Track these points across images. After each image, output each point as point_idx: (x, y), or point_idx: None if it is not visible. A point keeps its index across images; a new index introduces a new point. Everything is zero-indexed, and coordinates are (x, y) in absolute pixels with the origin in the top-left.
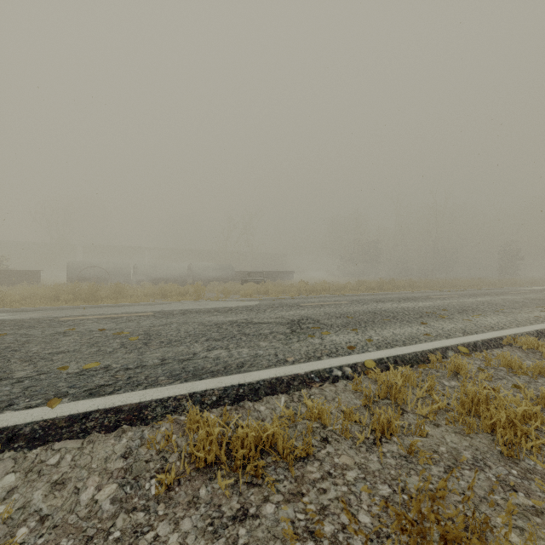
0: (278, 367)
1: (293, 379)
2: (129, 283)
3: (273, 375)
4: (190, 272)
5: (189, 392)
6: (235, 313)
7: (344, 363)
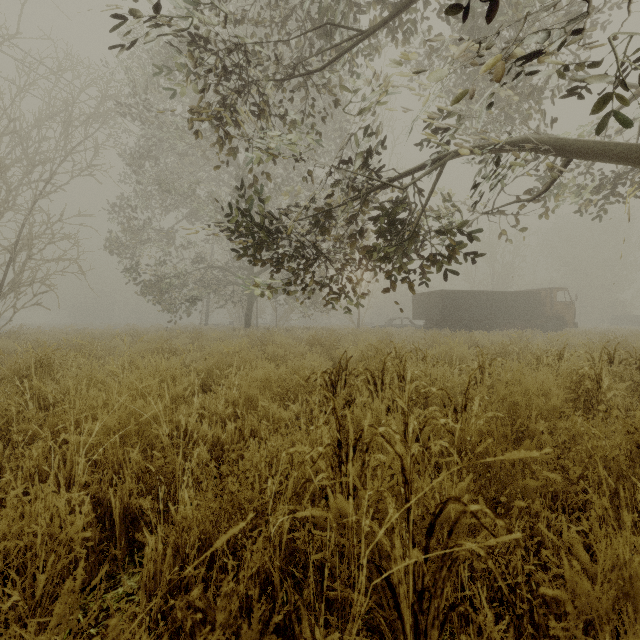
0: None
1: None
2: None
3: None
4: None
5: None
6: None
7: None
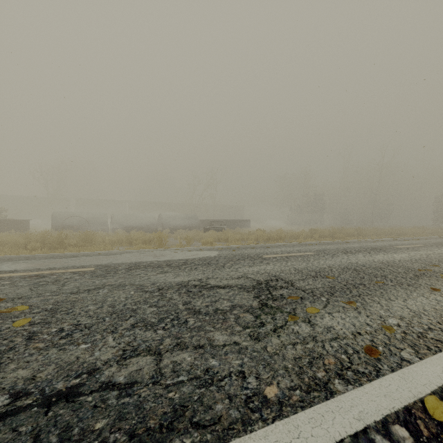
0: (249, 431)
1: None
2: (105, 230)
3: None
4: (160, 221)
5: None
6: (189, 269)
7: (386, 409)
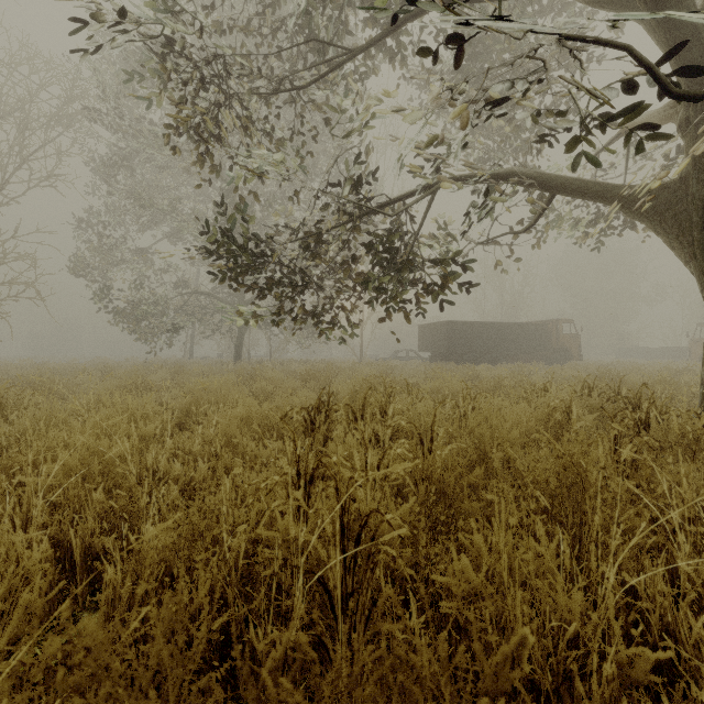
0: None
1: None
2: None
3: None
4: None
5: None
6: None
7: None
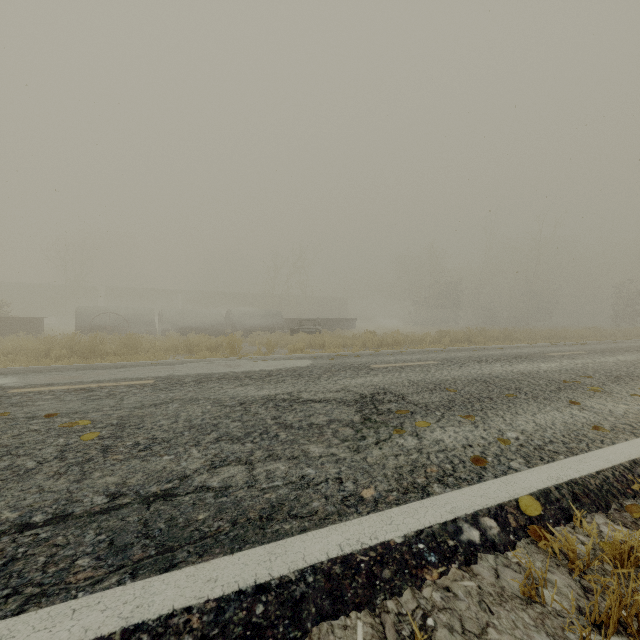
0: (344, 520)
1: (380, 560)
2: (152, 333)
3: (336, 549)
4: (228, 319)
5: (124, 624)
6: (275, 382)
7: (479, 505)
